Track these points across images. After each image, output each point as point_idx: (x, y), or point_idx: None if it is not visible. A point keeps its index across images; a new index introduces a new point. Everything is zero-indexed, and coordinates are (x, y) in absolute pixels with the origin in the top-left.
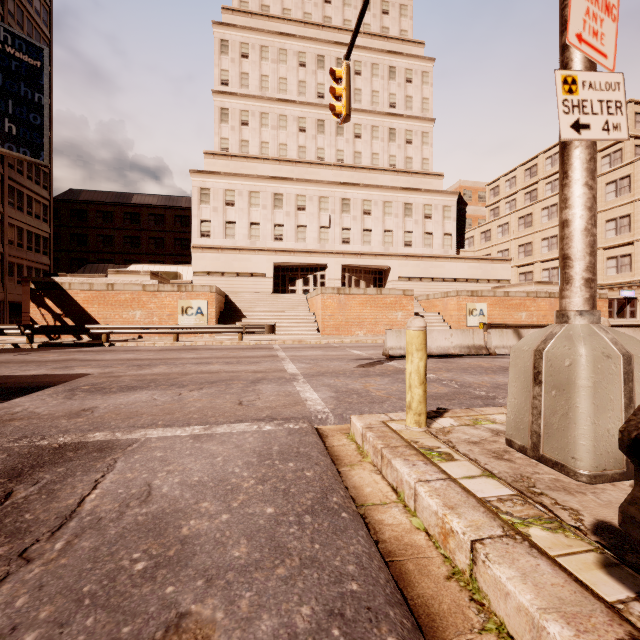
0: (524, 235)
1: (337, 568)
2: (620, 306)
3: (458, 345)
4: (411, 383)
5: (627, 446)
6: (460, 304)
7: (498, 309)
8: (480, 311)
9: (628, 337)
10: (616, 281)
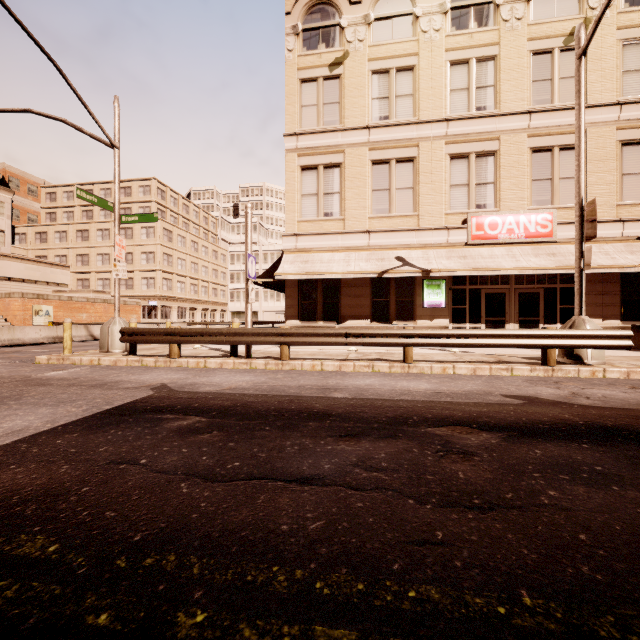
0: (82, 247)
1: (74, 365)
2: (149, 311)
3: (46, 337)
4: (67, 340)
5: (120, 332)
6: (26, 305)
7: (63, 311)
8: (47, 312)
9: (127, 323)
10: (147, 294)
